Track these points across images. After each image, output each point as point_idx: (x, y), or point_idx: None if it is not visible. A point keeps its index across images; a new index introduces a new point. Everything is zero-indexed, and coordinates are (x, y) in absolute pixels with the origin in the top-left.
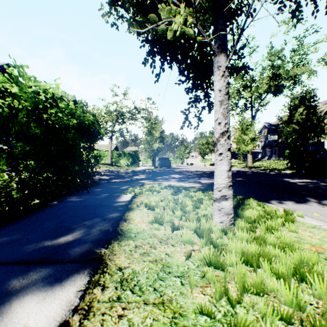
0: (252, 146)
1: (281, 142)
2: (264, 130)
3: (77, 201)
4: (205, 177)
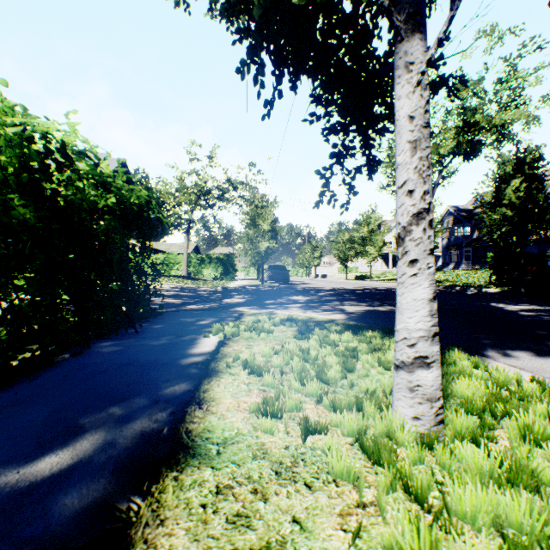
0: None
1: (478, 239)
2: (448, 219)
3: (110, 353)
4: (350, 300)
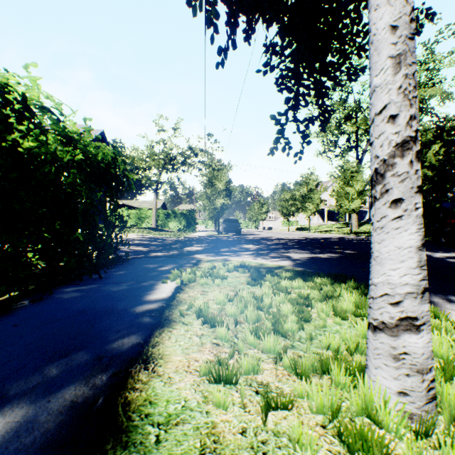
0: (359, 202)
1: None
2: None
3: (69, 299)
4: (294, 249)
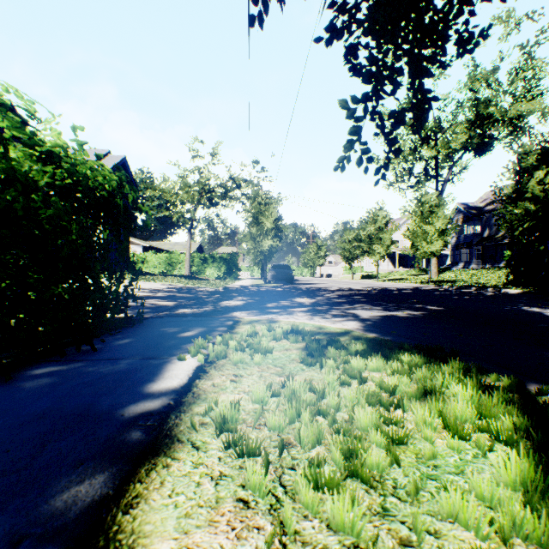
0: (440, 244)
1: (489, 238)
2: (457, 217)
3: (30, 391)
4: (362, 303)
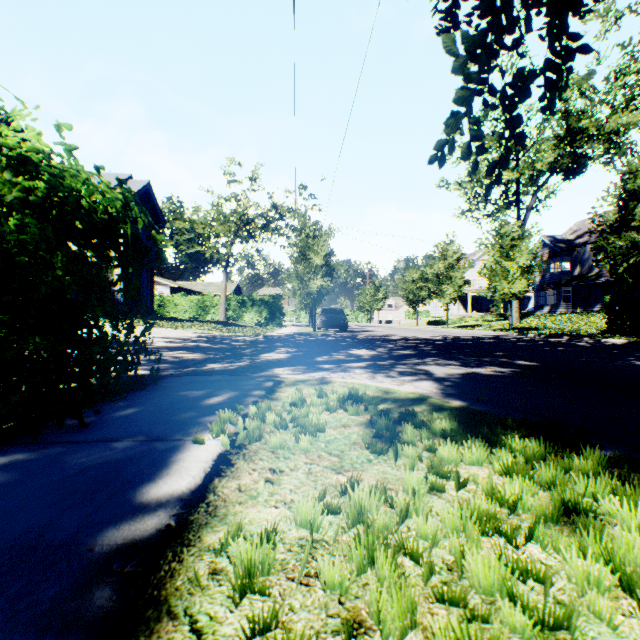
0: (524, 283)
1: (580, 277)
2: (541, 251)
3: None
4: (433, 356)
